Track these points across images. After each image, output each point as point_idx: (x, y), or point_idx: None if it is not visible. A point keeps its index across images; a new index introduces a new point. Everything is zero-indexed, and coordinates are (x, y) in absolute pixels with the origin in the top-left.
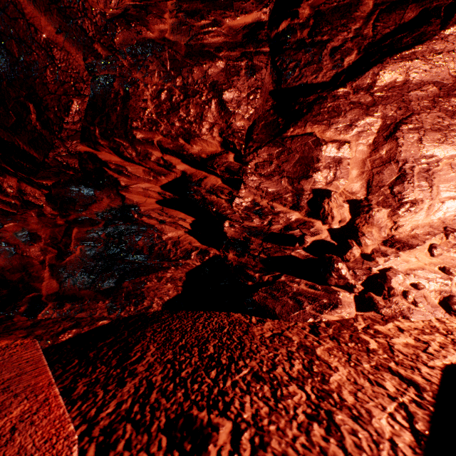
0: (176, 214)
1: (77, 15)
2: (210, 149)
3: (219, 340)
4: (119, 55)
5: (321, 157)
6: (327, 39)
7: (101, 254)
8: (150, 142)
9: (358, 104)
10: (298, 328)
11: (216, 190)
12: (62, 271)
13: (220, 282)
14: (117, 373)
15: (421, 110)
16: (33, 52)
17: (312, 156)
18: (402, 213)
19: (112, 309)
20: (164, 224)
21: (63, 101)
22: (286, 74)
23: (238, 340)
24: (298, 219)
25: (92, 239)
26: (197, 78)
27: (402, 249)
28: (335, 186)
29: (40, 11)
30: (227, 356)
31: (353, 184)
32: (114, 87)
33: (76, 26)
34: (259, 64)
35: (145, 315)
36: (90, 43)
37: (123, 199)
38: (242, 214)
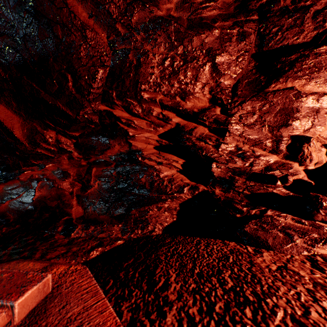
0: (170, 157)
1: (105, 1)
2: (200, 105)
3: (231, 270)
4: (134, 32)
5: (300, 107)
6: (310, 4)
7: (113, 188)
8: (154, 100)
9: None
10: (297, 261)
11: (204, 138)
12: (85, 200)
13: (210, 213)
14: (153, 300)
15: None
16: (72, 34)
17: (292, 107)
18: None
19: (125, 231)
20: (161, 165)
21: (91, 71)
22: (269, 38)
23: (249, 272)
24: (276, 161)
25: (106, 176)
26: (195, 46)
27: None
28: (311, 132)
29: (78, 1)
30: (251, 291)
31: None
32: (129, 58)
33: (104, 10)
34: (249, 30)
35: (151, 238)
36: (113, 24)
37: (130, 146)
38: (226, 157)
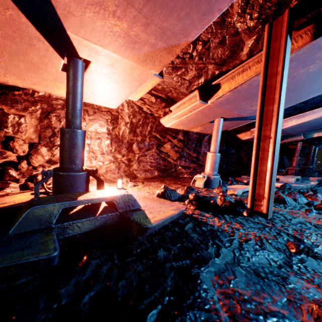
0: None
1: None
2: None
3: None
4: None
5: (9, 121)
6: None
7: None
8: None
9: (28, 100)
10: None
11: None
12: None
13: None
14: None
15: (59, 109)
16: None
17: (3, 119)
18: (54, 149)
19: None
20: None
21: None
22: None
23: None
24: None
25: None
26: None
27: (53, 164)
28: (20, 135)
29: None
30: None
31: (32, 135)
32: None
33: None
34: None
35: None
36: None
37: None
38: None
